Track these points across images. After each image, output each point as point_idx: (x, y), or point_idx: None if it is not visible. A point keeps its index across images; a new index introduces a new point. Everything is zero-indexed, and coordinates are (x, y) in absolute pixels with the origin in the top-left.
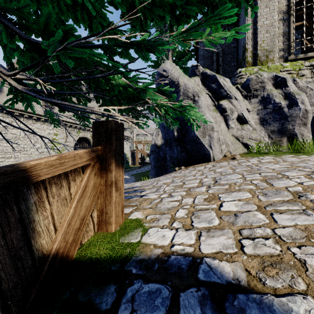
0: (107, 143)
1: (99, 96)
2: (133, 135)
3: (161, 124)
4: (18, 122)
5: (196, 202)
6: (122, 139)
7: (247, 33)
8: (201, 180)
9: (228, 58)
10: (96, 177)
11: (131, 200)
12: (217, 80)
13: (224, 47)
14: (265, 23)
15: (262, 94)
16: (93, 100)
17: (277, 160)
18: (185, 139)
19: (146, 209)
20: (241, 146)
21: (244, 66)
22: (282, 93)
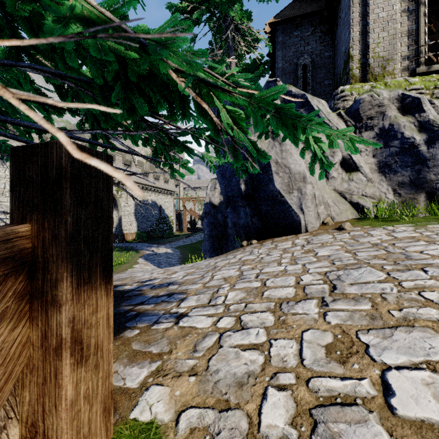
0: (47, 215)
1: (69, 95)
2: (179, 188)
3: (220, 172)
4: (1, 168)
5: (308, 362)
6: (106, 201)
7: (352, 31)
8: (299, 278)
9: (320, 73)
10: (10, 326)
11: (152, 334)
12: (308, 102)
13: (314, 57)
14: (381, 16)
15: (381, 125)
16: (122, 138)
17: (426, 235)
18: (258, 196)
19: (183, 375)
20: (349, 208)
21: (346, 83)
22: (415, 123)
